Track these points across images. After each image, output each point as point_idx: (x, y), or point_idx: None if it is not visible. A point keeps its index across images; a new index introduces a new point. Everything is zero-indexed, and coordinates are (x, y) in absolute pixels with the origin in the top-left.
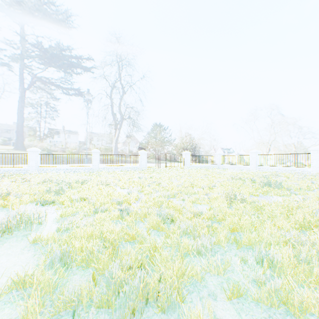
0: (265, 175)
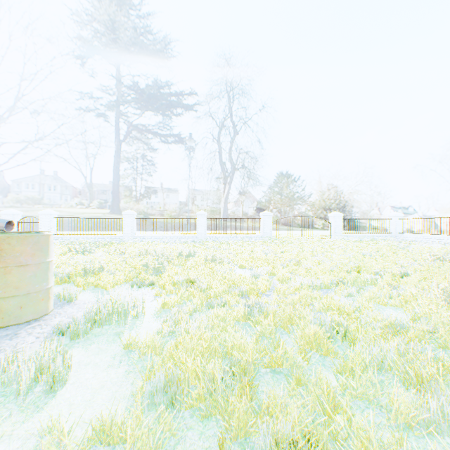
0: None
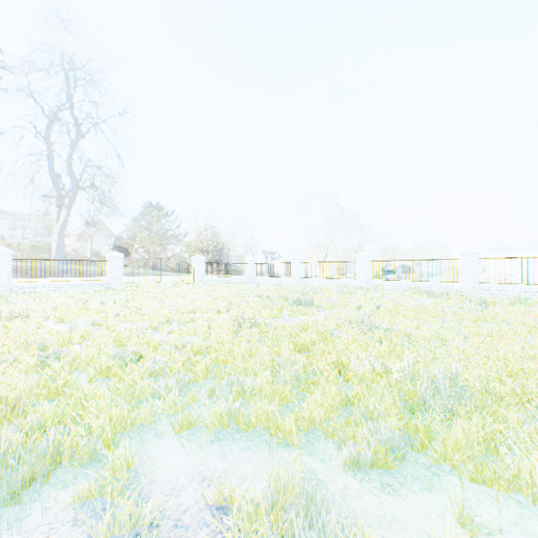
0: (303, 291)
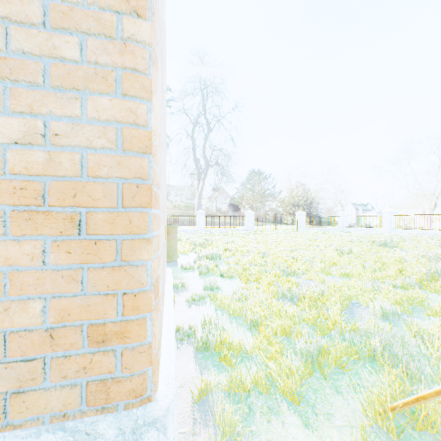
0: (390, 238)
